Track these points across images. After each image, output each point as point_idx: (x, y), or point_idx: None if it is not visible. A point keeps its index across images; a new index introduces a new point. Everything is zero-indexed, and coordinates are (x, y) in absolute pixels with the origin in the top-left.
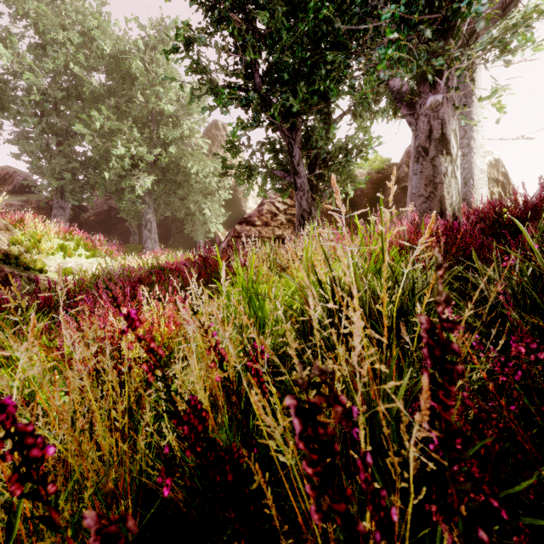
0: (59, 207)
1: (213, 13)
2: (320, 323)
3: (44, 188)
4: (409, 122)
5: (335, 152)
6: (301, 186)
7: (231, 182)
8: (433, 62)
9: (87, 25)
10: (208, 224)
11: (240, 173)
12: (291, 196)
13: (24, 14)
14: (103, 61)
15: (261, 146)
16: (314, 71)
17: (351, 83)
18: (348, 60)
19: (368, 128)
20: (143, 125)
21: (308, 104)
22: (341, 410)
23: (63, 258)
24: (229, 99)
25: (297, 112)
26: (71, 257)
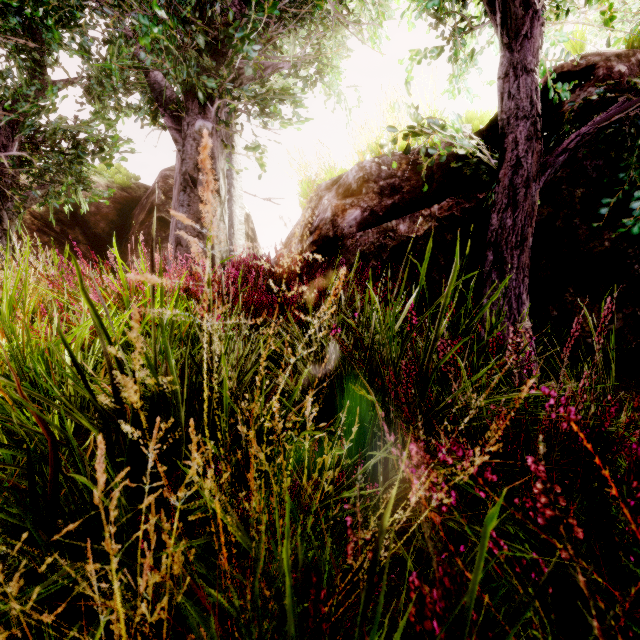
0: None
1: None
2: None
3: None
4: (175, 139)
5: (54, 134)
6: None
7: None
8: (204, 80)
9: None
10: None
11: None
12: None
13: None
14: None
15: None
16: None
17: (84, 42)
18: None
19: (113, 122)
20: None
21: None
22: None
23: None
24: None
25: None
26: None
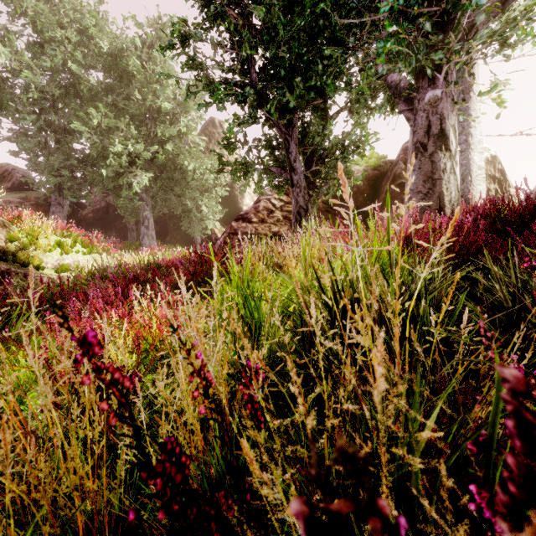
0: (57, 204)
1: (209, 8)
2: (320, 327)
3: (42, 185)
4: (407, 118)
5: (331, 149)
6: (297, 183)
7: (228, 179)
8: (432, 56)
9: (85, 23)
10: (205, 221)
11: (237, 170)
12: (287, 193)
13: (22, 13)
14: (100, 59)
15: (257, 143)
16: (311, 67)
17: (348, 79)
18: (345, 55)
19: (365, 125)
20: (140, 122)
21: (305, 100)
22: (381, 524)
23: (60, 255)
24: (225, 96)
25: (294, 108)
26: (68, 254)
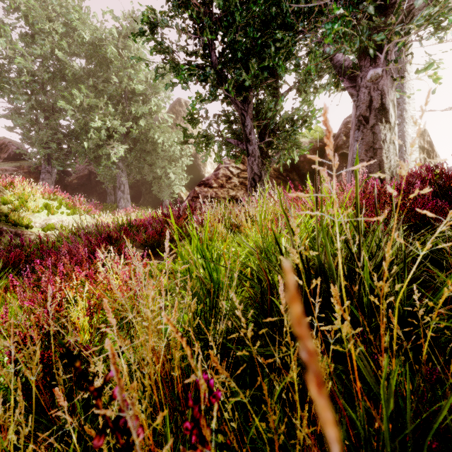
0: (46, 172)
1: None
2: None
3: (33, 155)
4: (350, 94)
5: (282, 123)
6: (252, 152)
7: (192, 150)
8: (374, 37)
9: (70, 17)
10: (172, 186)
11: (199, 142)
12: (243, 162)
13: (16, 8)
14: (83, 48)
15: (217, 118)
16: (265, 50)
17: (296, 62)
18: (295, 39)
19: (311, 101)
20: (117, 102)
21: (259, 79)
22: None
23: (47, 216)
24: (189, 76)
25: (249, 87)
26: (54, 215)
